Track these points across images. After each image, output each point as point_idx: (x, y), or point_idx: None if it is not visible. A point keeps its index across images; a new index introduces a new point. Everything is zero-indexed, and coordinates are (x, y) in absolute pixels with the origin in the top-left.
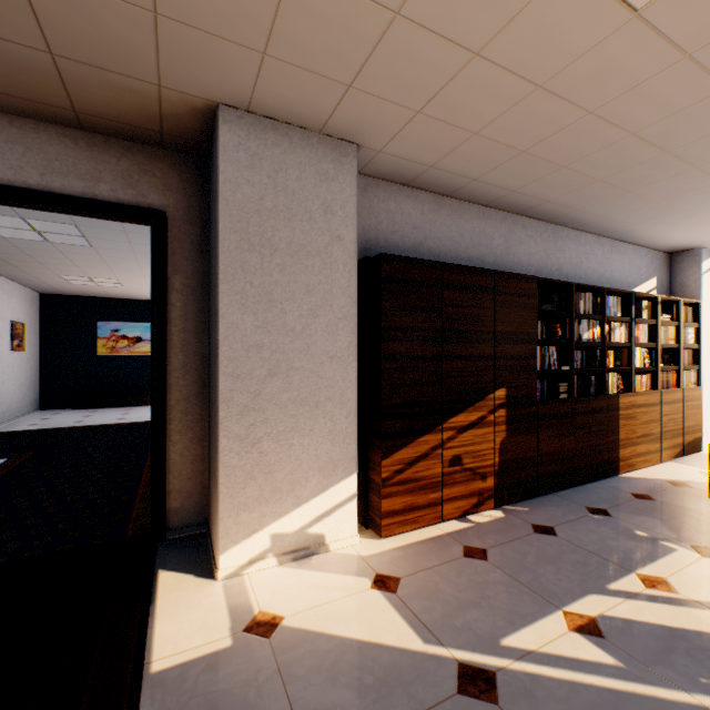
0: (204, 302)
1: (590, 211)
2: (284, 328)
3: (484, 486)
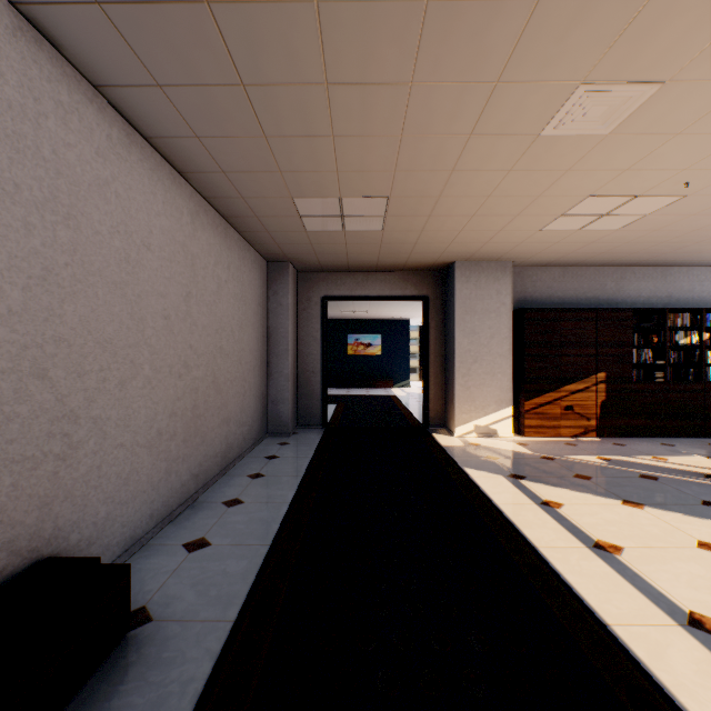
0: (442, 332)
1: (684, 260)
2: (479, 344)
3: (588, 424)
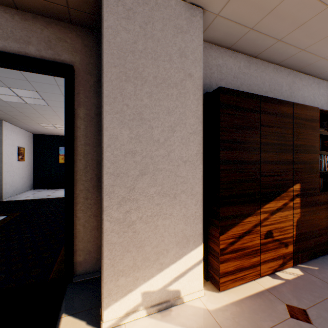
0: (98, 126)
1: None
2: (151, 140)
3: (286, 251)
